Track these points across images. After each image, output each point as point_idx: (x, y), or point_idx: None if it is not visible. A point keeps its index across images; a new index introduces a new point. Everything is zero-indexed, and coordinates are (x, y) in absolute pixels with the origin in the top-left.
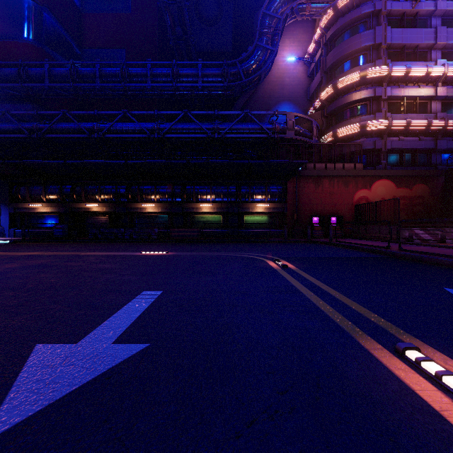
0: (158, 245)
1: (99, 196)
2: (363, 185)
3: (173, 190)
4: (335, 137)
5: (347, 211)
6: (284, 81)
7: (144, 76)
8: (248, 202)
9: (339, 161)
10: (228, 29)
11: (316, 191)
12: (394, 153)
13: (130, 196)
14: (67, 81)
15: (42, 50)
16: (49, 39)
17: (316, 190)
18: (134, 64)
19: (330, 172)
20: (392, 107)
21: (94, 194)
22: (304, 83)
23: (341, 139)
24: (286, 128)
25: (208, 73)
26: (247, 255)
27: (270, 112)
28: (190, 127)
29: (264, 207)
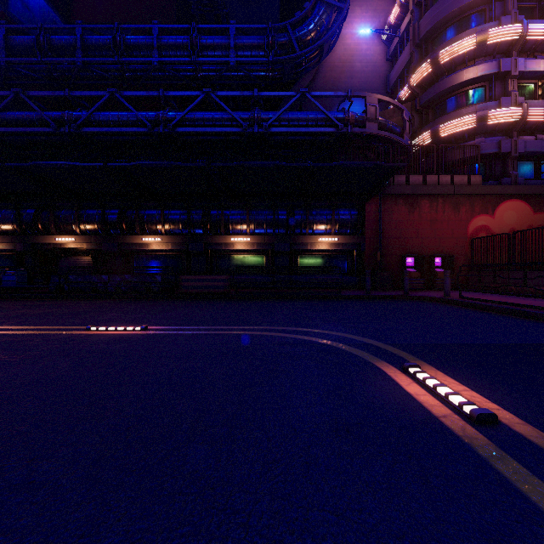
0: (151, 306)
1: (76, 225)
2: (482, 208)
3: (191, 216)
4: (436, 138)
5: (457, 249)
6: (354, 67)
7: (149, 47)
8: (304, 234)
9: (444, 172)
10: (274, 6)
11: (409, 218)
12: (527, 161)
13: (125, 225)
14: (35, 56)
15: (3, 16)
16: (16, 3)
17: (409, 215)
18: (134, 28)
19: (432, 188)
20: (524, 91)
21: (69, 222)
22: (381, 70)
23: (444, 140)
24: (365, 118)
25: (244, 42)
26: (319, 339)
27: (341, 92)
28: (214, 117)
29: (329, 243)
